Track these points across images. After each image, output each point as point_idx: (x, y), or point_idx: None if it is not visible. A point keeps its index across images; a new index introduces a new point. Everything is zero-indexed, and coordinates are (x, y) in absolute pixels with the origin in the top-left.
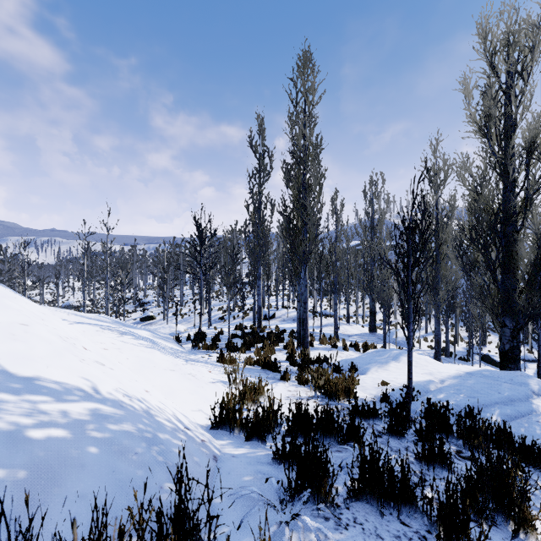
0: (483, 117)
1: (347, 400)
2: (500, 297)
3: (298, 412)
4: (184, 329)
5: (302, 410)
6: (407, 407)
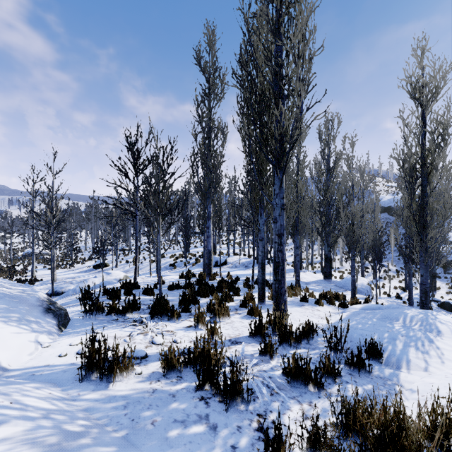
0: None
1: None
2: None
3: None
4: (124, 277)
5: None
6: None
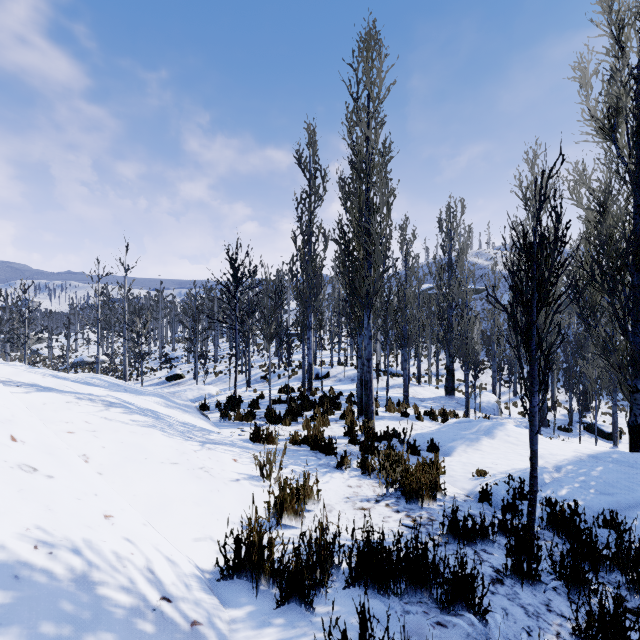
0: (606, 112)
1: (434, 502)
2: (632, 353)
3: (368, 546)
4: (217, 391)
5: (373, 540)
6: (530, 521)
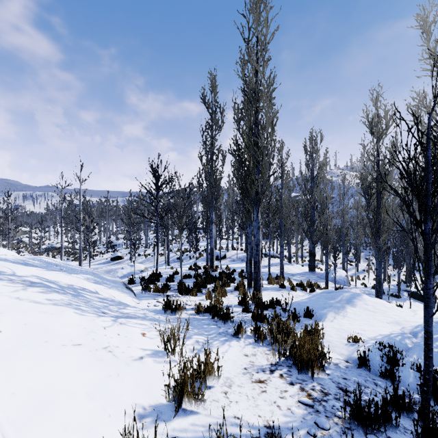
0: None
1: (323, 372)
2: None
3: None
4: (144, 268)
5: None
6: (426, 400)
